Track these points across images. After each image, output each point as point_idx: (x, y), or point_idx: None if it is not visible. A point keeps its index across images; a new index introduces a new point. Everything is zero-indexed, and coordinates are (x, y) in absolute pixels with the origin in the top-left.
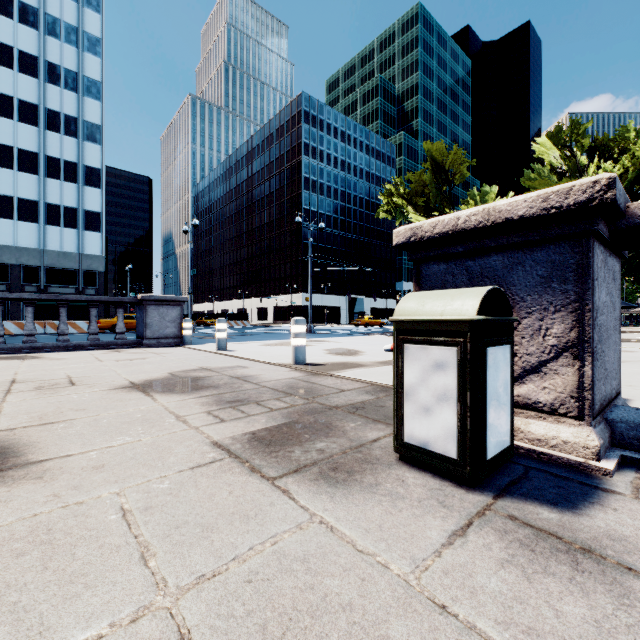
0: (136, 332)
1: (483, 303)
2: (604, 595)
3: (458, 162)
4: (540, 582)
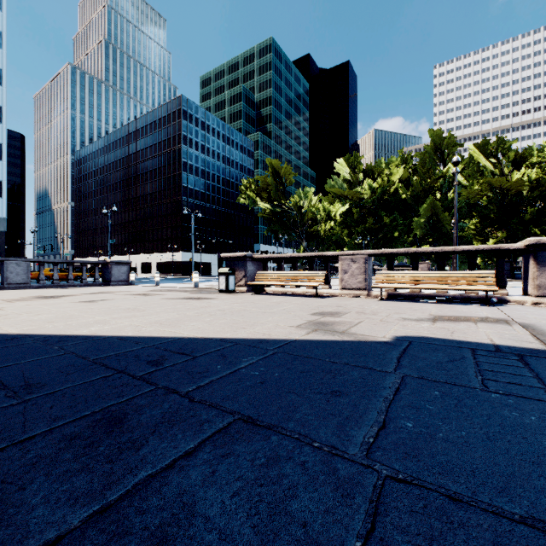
0: (102, 279)
1: (232, 270)
2: (232, 295)
3: (288, 173)
4: (227, 295)
